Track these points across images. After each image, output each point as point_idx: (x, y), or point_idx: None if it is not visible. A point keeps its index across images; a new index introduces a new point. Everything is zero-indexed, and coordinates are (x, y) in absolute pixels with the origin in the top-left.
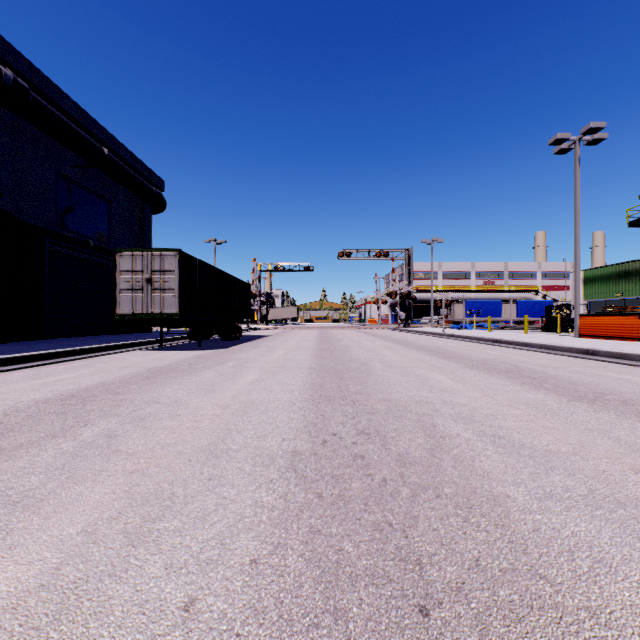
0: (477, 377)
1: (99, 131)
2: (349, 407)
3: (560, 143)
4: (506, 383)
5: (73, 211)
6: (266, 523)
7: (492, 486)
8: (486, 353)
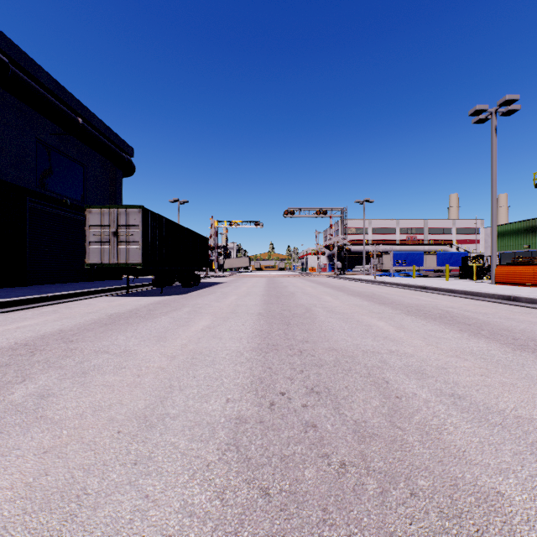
0: (415, 323)
1: (74, 103)
2: (296, 358)
3: (478, 114)
4: (445, 330)
5: (52, 173)
6: None
7: (475, 475)
8: (417, 299)
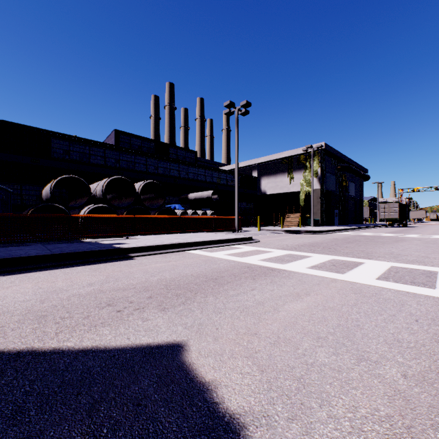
0: None
1: (358, 166)
2: None
3: None
4: None
5: (350, 189)
6: None
7: None
8: None
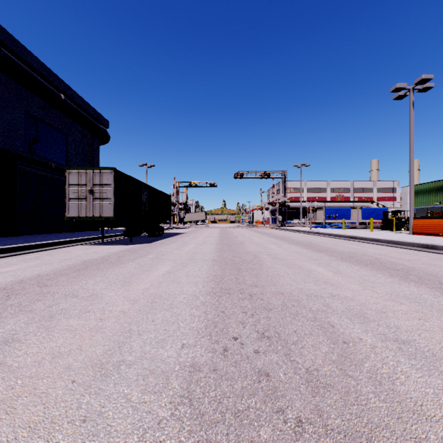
0: (350, 269)
1: (58, 82)
2: (247, 302)
3: (398, 91)
4: (377, 275)
5: (39, 141)
6: None
7: (439, 436)
8: (348, 247)
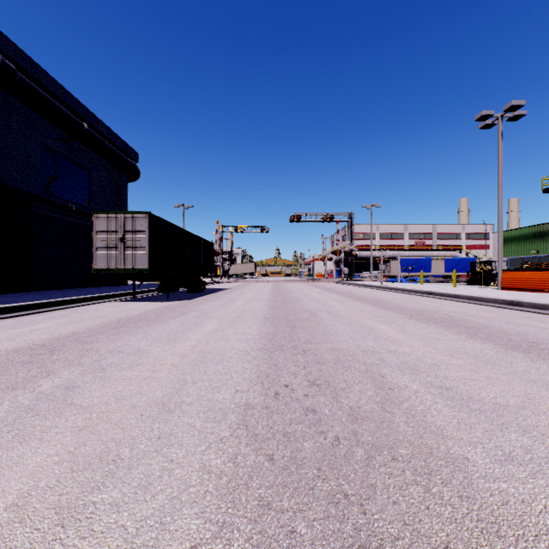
0: (416, 327)
1: (80, 109)
2: (300, 357)
3: (485, 119)
4: (444, 332)
5: (57, 179)
6: (212, 494)
7: (448, 446)
8: (421, 304)
